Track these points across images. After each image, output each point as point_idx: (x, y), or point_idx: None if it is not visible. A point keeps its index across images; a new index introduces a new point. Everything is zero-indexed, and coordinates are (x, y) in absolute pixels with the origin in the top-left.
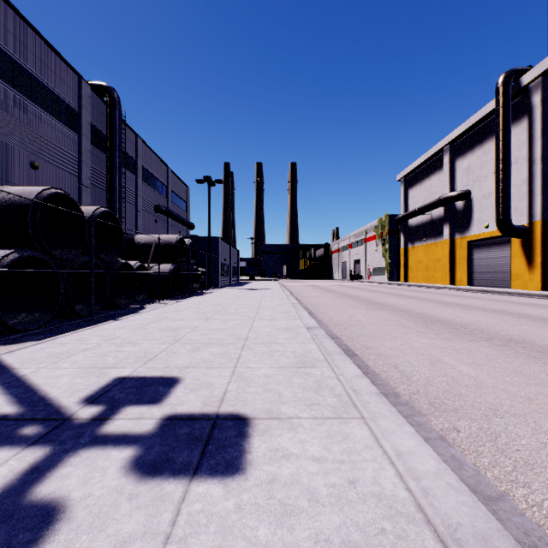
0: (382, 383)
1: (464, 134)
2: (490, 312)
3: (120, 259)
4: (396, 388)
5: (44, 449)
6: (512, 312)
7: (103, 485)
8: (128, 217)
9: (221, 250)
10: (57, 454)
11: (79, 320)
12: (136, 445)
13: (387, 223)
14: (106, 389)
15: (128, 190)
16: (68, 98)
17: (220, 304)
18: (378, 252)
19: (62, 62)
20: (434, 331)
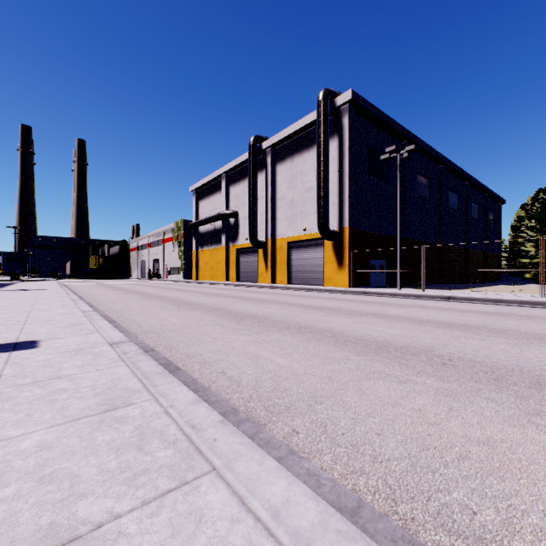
0: (123, 329)
1: (235, 169)
2: (227, 297)
3: None
4: (132, 330)
5: None
6: (239, 296)
7: None
8: None
9: None
10: None
11: None
12: None
13: (182, 227)
14: None
15: None
16: None
17: None
18: (175, 253)
19: None
20: (180, 309)
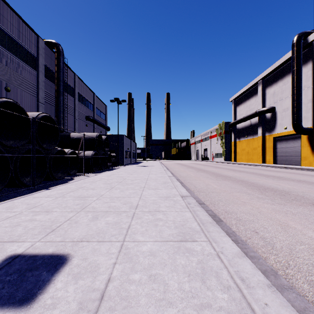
0: (254, 255)
1: (271, 73)
2: (297, 181)
3: (57, 148)
4: (267, 259)
5: None
6: (312, 181)
7: None
8: (69, 122)
9: (125, 142)
10: None
11: (23, 189)
12: None
13: (223, 126)
14: None
15: (69, 106)
16: (30, 48)
17: (122, 176)
18: (218, 144)
19: (26, 26)
20: (269, 197)
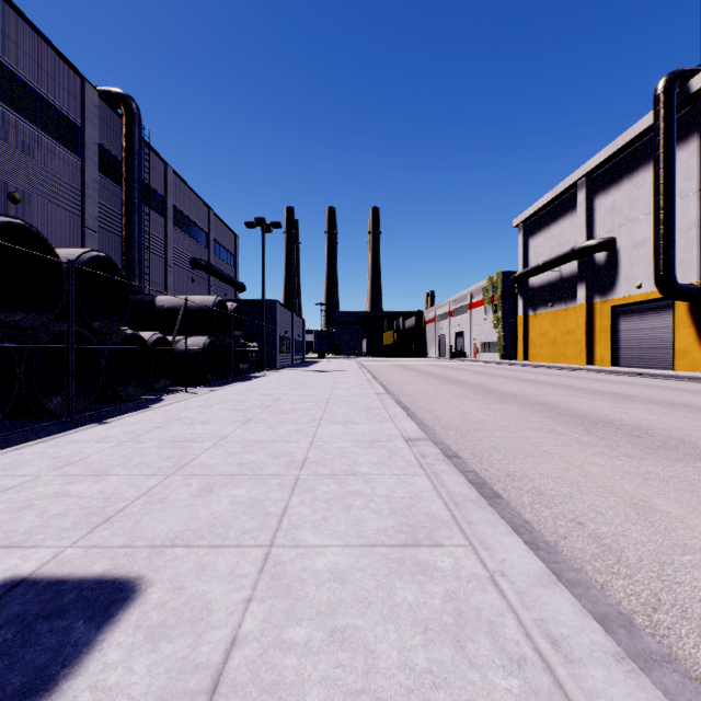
0: (577, 578)
1: (607, 162)
2: (668, 406)
3: (124, 329)
4: (607, 588)
5: None
6: (700, 406)
7: None
8: (153, 273)
9: (279, 318)
10: None
11: (46, 423)
12: None
13: (500, 283)
14: None
15: (153, 237)
16: (65, 106)
17: (272, 394)
18: (488, 321)
19: (57, 56)
20: (606, 442)
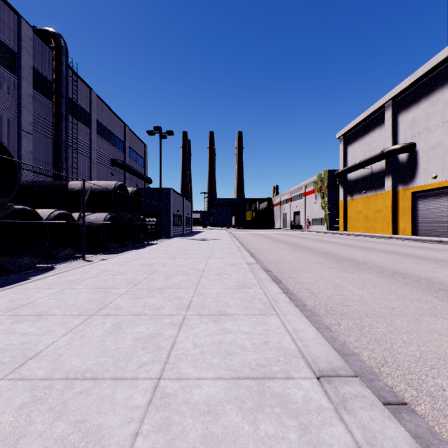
0: None
1: (408, 88)
2: None
3: (13, 204)
4: None
5: None
6: None
7: None
8: (80, 168)
9: (173, 201)
10: None
11: None
12: None
13: (326, 177)
14: None
15: (80, 142)
16: (3, 35)
17: (152, 264)
18: (317, 204)
19: None
20: None
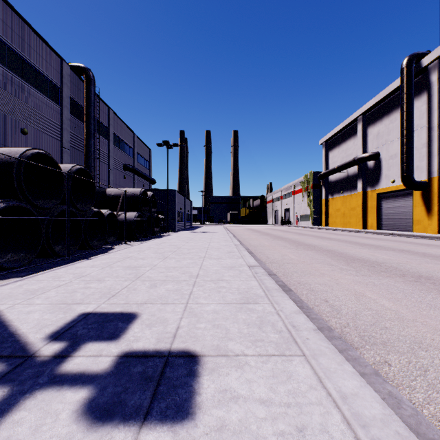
0: (316, 317)
1: (374, 107)
2: (399, 251)
3: (93, 208)
4: (329, 321)
5: (3, 391)
6: (417, 251)
7: (53, 433)
8: (101, 173)
9: (177, 201)
10: (14, 395)
11: (57, 259)
12: (91, 386)
13: (311, 178)
14: (71, 324)
15: (101, 152)
16: (52, 76)
17: (176, 245)
18: (304, 202)
19: (47, 47)
20: (355, 269)
